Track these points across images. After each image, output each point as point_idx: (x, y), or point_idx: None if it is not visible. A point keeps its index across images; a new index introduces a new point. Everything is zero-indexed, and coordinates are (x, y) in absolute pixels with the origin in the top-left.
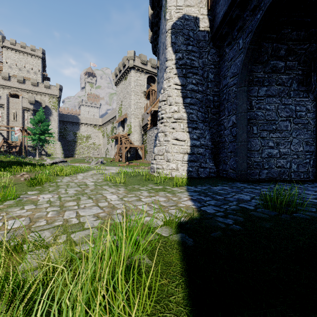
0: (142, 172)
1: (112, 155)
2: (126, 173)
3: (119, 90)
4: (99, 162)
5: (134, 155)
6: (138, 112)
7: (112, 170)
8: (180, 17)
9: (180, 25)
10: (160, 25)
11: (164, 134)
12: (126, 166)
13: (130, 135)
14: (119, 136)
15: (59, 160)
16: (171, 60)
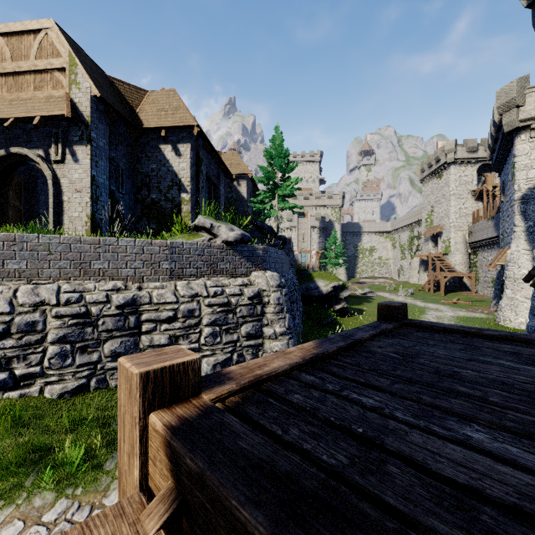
0: (485, 319)
1: (412, 277)
2: (468, 319)
3: (427, 191)
4: (408, 293)
5: (455, 284)
6: (461, 222)
7: (446, 312)
8: (530, 188)
9: (531, 194)
10: (505, 162)
11: (512, 292)
12: (453, 305)
13: (447, 256)
14: (430, 258)
15: (368, 290)
16: (520, 227)
